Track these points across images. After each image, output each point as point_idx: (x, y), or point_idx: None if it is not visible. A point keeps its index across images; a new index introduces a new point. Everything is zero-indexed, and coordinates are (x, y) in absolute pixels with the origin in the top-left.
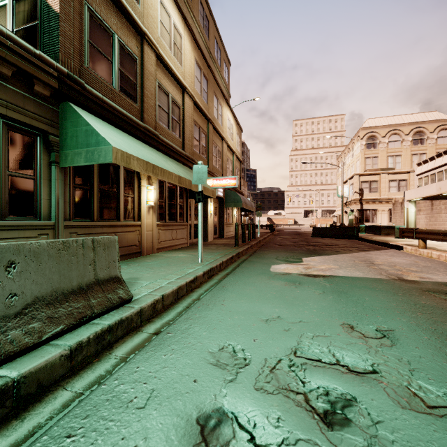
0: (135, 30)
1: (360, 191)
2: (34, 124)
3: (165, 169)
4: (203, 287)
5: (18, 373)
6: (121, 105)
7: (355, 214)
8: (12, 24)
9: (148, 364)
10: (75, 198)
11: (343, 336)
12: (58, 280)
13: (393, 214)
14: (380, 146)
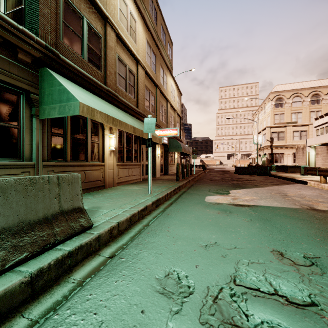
0: (100, 14)
1: (271, 139)
2: (18, 85)
3: (123, 121)
4: (152, 214)
5: None
6: (89, 72)
7: (267, 157)
8: (4, 9)
9: (100, 291)
10: (52, 143)
11: (275, 264)
12: (25, 212)
13: (296, 157)
14: (285, 105)
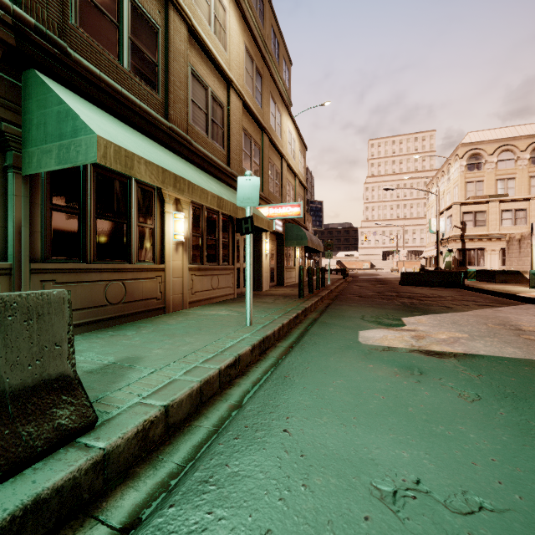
0: None
1: (462, 225)
2: None
3: (196, 184)
4: (251, 374)
5: None
6: (134, 93)
7: (455, 255)
8: None
9: None
10: (53, 226)
11: None
12: None
13: (507, 255)
14: (486, 167)
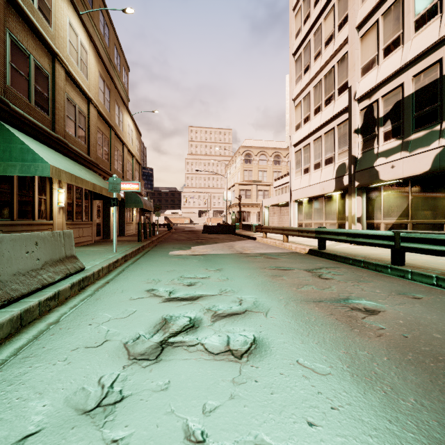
0: (48, 50)
1: (239, 197)
2: None
3: (84, 178)
4: (123, 265)
5: (57, 289)
6: (36, 118)
7: (236, 215)
8: None
9: (114, 286)
10: None
11: (202, 272)
12: (51, 254)
13: (260, 216)
14: (254, 162)
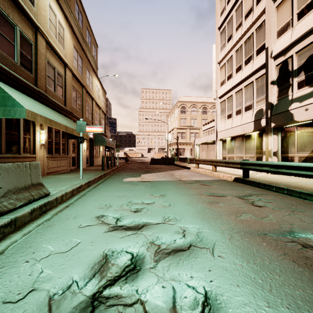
0: (31, 24)
1: (177, 138)
2: None
3: (57, 121)
4: (86, 190)
5: (14, 216)
6: (21, 75)
7: (174, 151)
8: None
9: (70, 211)
10: None
11: (147, 197)
12: (16, 182)
13: (192, 151)
14: (187, 113)
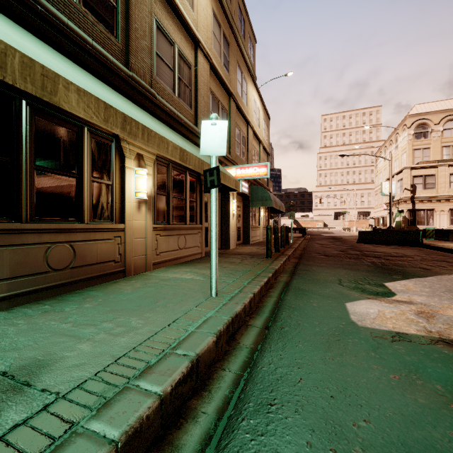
0: None
1: (412, 188)
2: None
3: (153, 130)
4: (214, 387)
5: None
6: (87, 32)
7: (406, 215)
8: None
9: None
10: None
11: None
12: None
13: None
14: (432, 135)
